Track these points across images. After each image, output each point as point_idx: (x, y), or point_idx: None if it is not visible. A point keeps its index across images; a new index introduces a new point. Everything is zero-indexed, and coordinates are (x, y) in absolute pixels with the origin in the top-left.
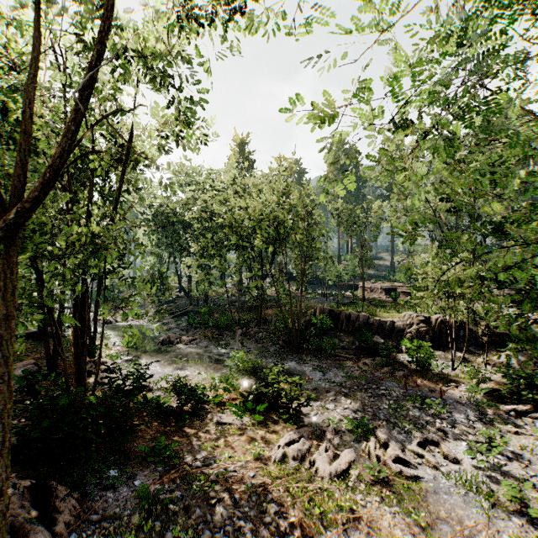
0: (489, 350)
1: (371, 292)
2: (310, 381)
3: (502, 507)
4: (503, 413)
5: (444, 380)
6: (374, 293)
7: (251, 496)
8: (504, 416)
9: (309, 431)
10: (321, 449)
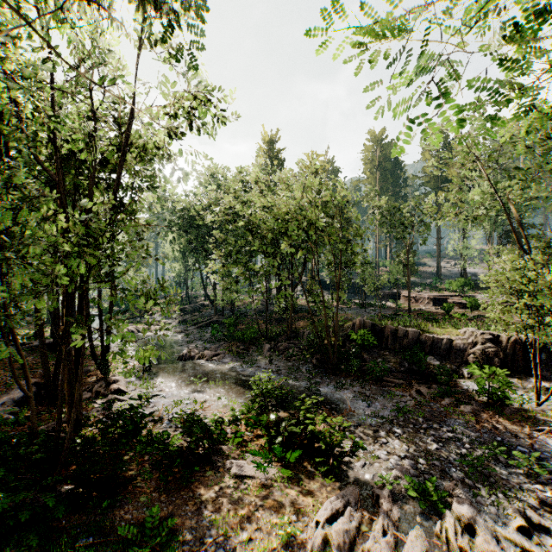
0: None
1: (417, 303)
2: (352, 414)
3: None
4: None
5: (529, 420)
6: (420, 304)
7: None
8: None
9: (357, 493)
10: (376, 529)
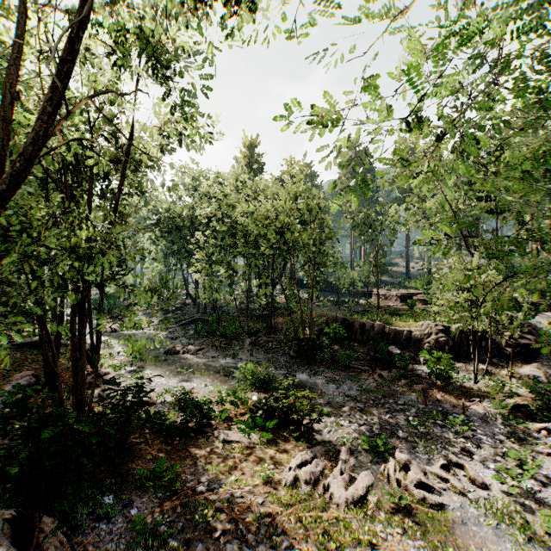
0: (514, 362)
1: (386, 300)
2: (323, 394)
3: (539, 541)
4: (532, 431)
5: (466, 394)
6: (389, 301)
7: (260, 527)
8: (534, 435)
9: (323, 451)
10: (336, 471)
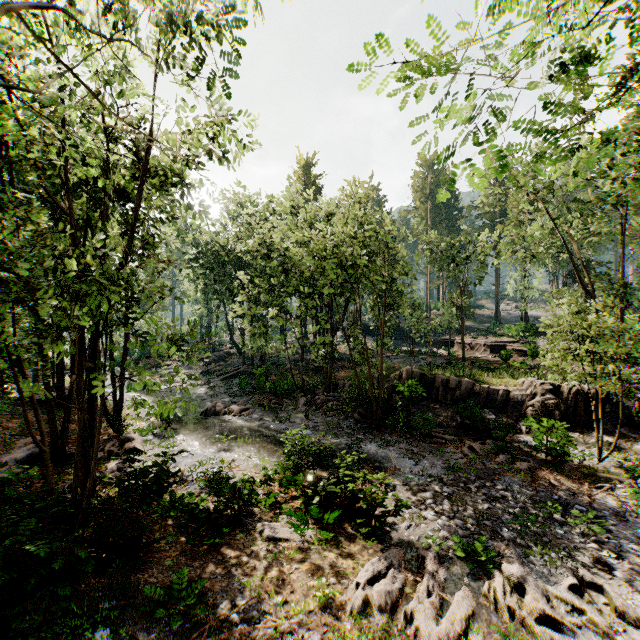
0: None
1: (472, 350)
2: (397, 473)
3: None
4: None
5: (589, 477)
6: (475, 351)
7: None
8: None
9: (401, 555)
10: (421, 590)
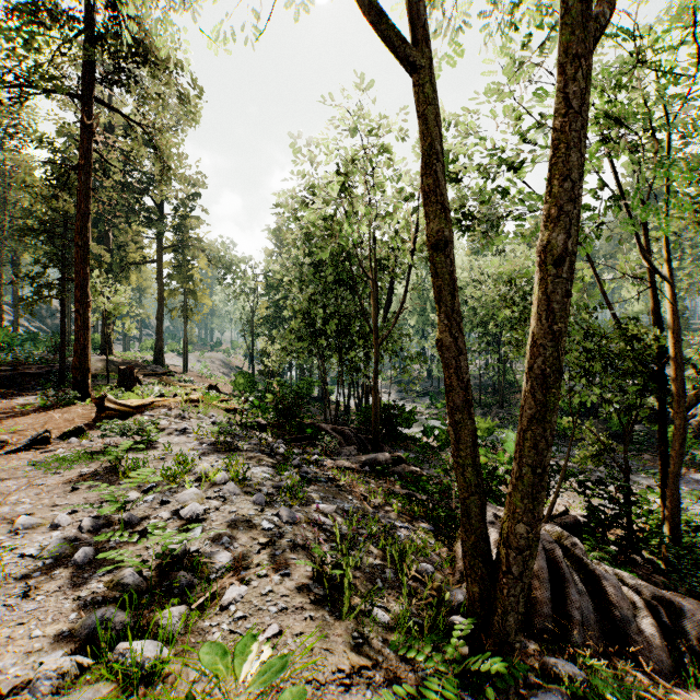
0: None
1: None
2: None
3: None
4: None
5: (699, 467)
6: None
7: None
8: None
9: None
10: None
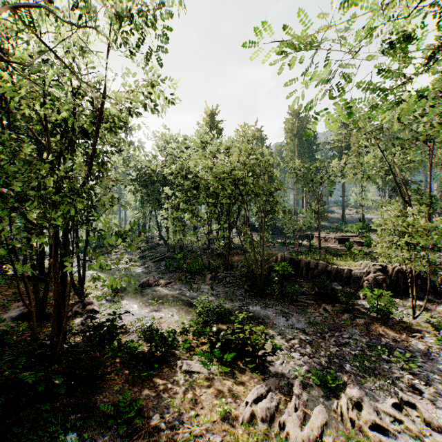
0: None
1: (326, 242)
2: (274, 326)
3: None
4: None
5: (407, 329)
6: (328, 242)
7: None
8: None
9: (276, 383)
10: (290, 407)
